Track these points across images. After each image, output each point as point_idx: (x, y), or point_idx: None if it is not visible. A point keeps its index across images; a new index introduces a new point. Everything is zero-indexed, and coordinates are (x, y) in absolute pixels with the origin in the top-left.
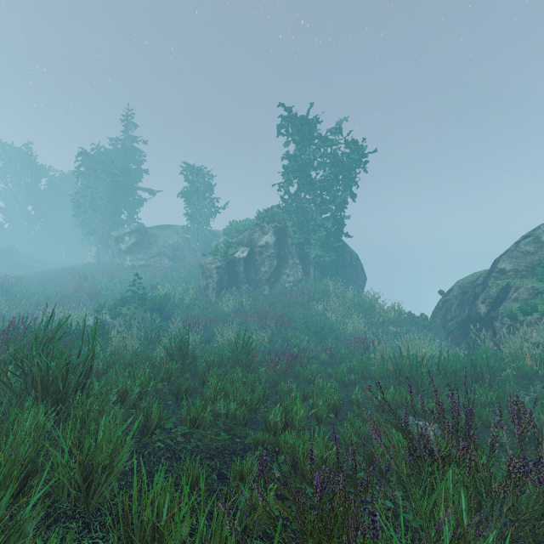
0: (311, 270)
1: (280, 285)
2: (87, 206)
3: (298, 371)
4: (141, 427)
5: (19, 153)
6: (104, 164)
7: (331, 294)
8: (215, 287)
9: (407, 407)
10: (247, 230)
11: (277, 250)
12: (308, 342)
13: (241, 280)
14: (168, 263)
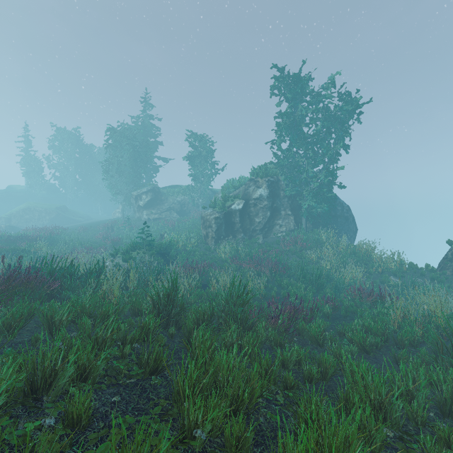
0: (303, 221)
1: (272, 234)
2: (115, 172)
3: (302, 327)
4: None
5: (70, 135)
6: (127, 137)
7: (325, 243)
8: (214, 236)
9: None
10: (242, 185)
11: (270, 202)
12: (304, 290)
13: (237, 230)
14: (176, 217)
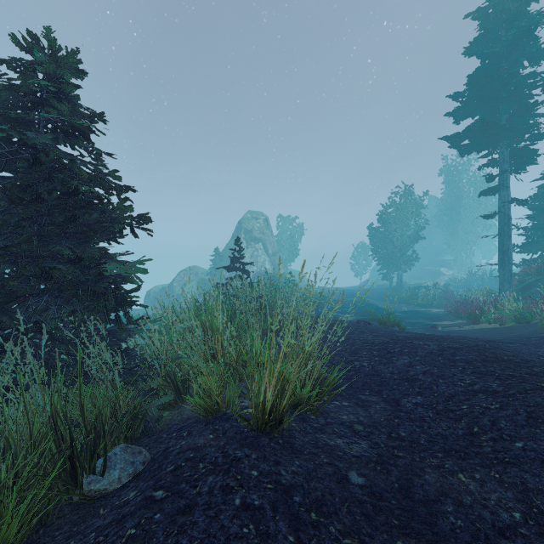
0: None
1: None
2: None
3: None
4: None
5: None
6: None
7: None
8: None
9: None
10: None
11: None
12: None
13: None
14: None
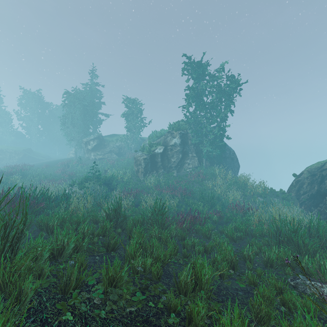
0: (203, 161)
1: (183, 170)
2: (69, 124)
3: (198, 228)
4: (63, 286)
5: (34, 95)
6: (79, 99)
7: (217, 176)
8: (143, 171)
9: (292, 264)
10: (163, 136)
11: (181, 148)
12: (203, 207)
13: (159, 167)
14: (115, 157)
